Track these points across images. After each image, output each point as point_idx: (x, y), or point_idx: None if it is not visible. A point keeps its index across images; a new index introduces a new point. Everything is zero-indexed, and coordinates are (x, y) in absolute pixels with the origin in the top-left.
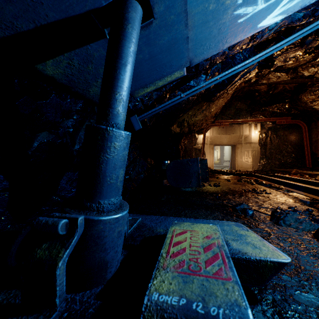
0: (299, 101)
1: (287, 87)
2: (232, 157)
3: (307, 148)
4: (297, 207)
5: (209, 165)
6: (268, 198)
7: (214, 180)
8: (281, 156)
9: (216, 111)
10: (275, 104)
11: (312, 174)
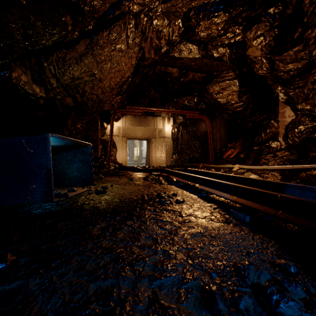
0: (207, 92)
1: (196, 77)
2: (147, 152)
3: (210, 143)
4: (244, 245)
5: (121, 161)
6: (182, 215)
7: (110, 180)
8: (190, 151)
9: (117, 81)
10: (186, 96)
11: (216, 167)
